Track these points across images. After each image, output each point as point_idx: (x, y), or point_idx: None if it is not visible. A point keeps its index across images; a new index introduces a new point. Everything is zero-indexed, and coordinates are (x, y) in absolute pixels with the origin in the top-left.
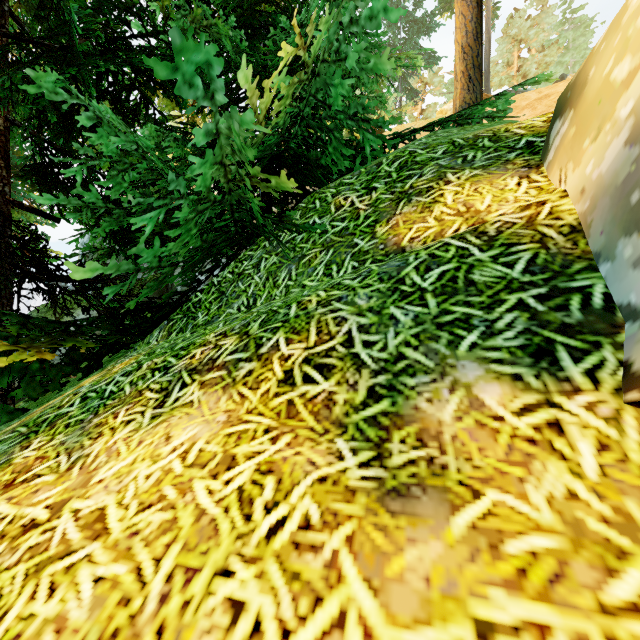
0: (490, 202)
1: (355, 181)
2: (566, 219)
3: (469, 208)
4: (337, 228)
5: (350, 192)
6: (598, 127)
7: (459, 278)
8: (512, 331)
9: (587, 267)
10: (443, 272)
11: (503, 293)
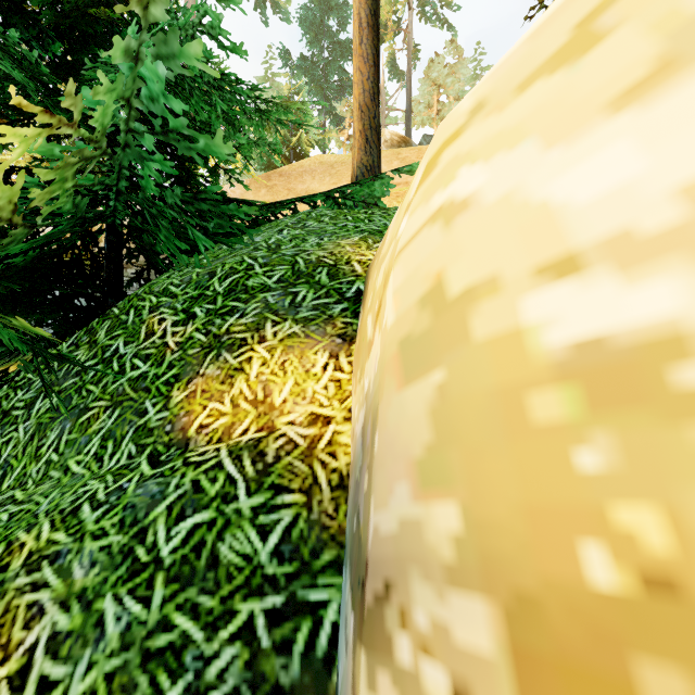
0: (288, 394)
1: (180, 293)
2: (340, 460)
3: (266, 397)
4: (136, 372)
5: (169, 311)
6: (361, 370)
7: (206, 547)
8: (219, 691)
9: (334, 561)
10: (194, 527)
11: (239, 596)
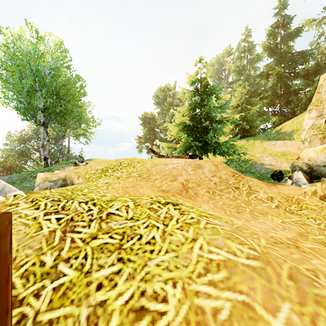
0: None
1: None
2: None
3: None
4: None
5: None
6: None
7: None
8: None
9: None
10: None
11: None
